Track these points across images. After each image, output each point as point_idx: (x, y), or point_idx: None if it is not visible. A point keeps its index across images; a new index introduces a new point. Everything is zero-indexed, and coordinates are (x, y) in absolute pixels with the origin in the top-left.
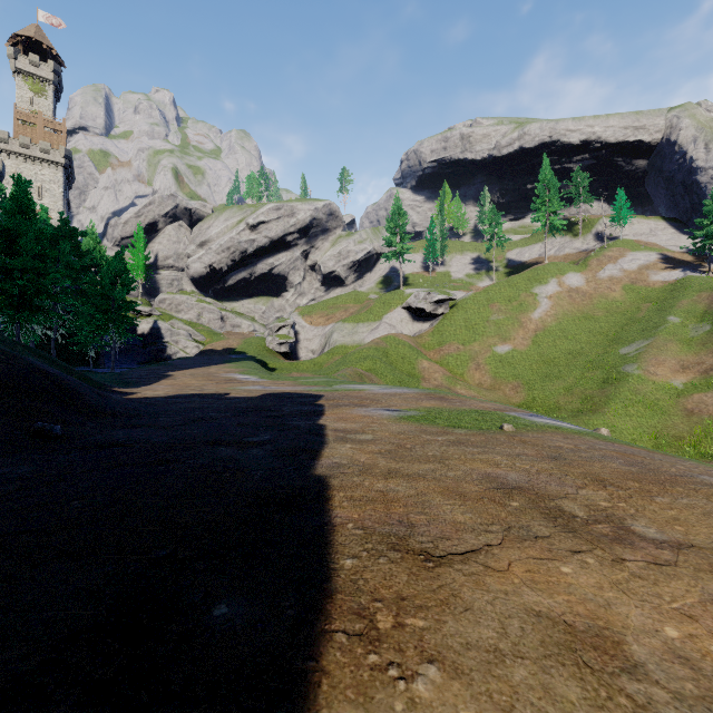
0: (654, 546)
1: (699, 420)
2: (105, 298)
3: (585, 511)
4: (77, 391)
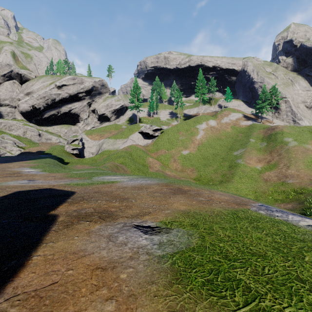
0: None
1: (270, 184)
2: None
3: None
4: None
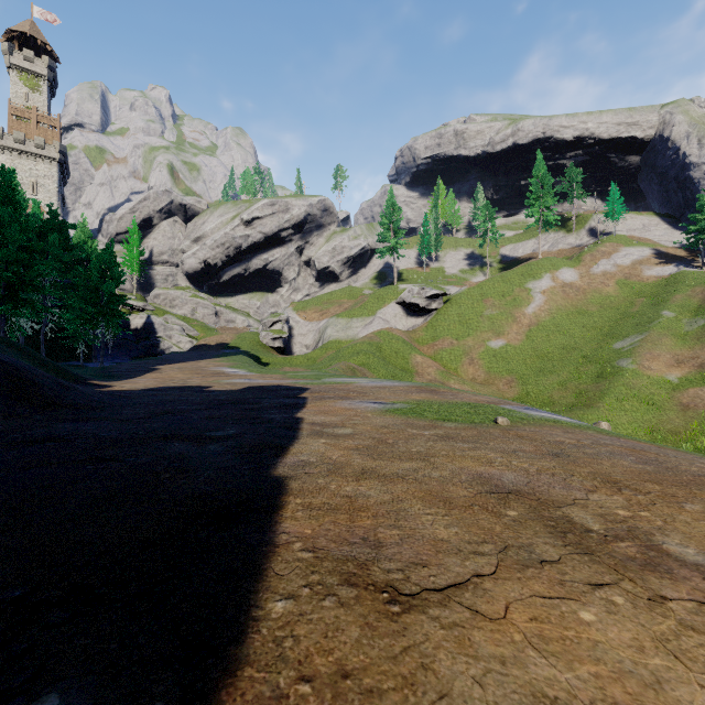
0: (700, 575)
1: (694, 415)
2: (94, 291)
3: (600, 523)
4: (33, 381)
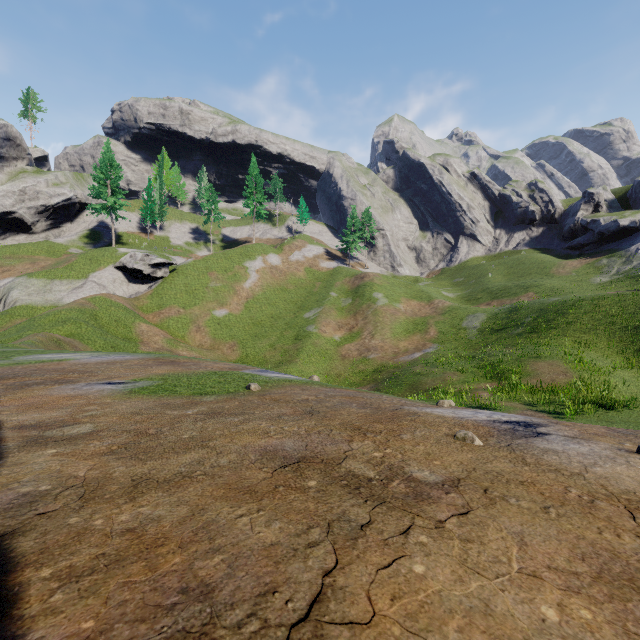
0: (443, 491)
1: (348, 362)
2: None
3: (372, 469)
4: None
